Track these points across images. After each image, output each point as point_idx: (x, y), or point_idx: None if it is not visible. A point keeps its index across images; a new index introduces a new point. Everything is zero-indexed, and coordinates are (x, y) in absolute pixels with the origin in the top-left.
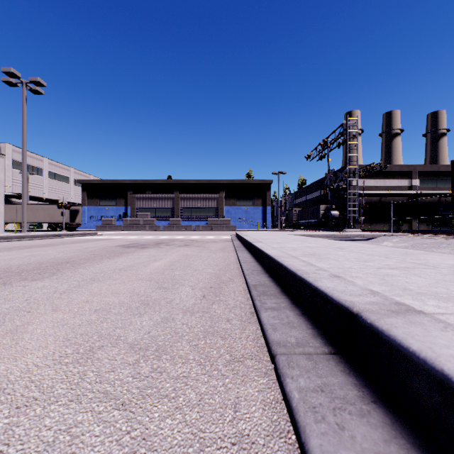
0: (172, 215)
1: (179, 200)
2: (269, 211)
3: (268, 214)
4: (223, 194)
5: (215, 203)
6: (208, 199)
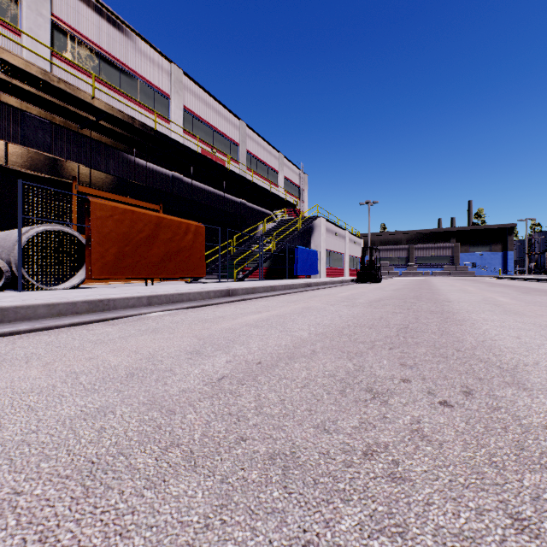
0: (406, 263)
1: (413, 250)
2: (512, 257)
3: (510, 260)
4: (459, 243)
5: (449, 252)
6: (442, 248)
